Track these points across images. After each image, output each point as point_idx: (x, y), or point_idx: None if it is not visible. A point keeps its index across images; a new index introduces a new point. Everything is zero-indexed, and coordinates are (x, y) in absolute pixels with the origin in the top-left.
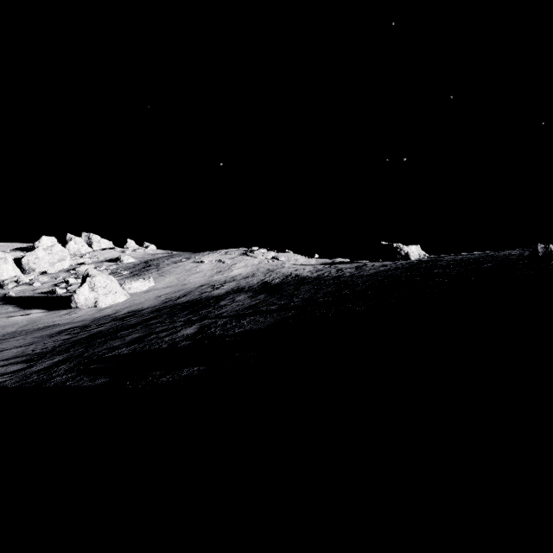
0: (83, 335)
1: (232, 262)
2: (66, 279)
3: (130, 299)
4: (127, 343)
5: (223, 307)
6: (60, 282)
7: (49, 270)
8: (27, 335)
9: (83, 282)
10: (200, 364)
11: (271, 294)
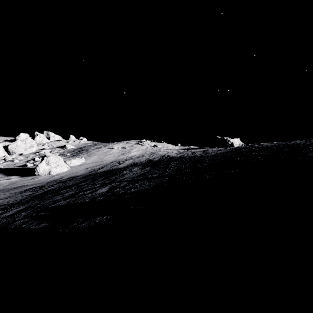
0: (40, 192)
1: (130, 148)
2: (33, 158)
3: (70, 170)
4: (65, 198)
5: (124, 175)
6: (30, 160)
7: (24, 152)
8: (6, 192)
9: (42, 160)
10: (108, 214)
11: (153, 167)
